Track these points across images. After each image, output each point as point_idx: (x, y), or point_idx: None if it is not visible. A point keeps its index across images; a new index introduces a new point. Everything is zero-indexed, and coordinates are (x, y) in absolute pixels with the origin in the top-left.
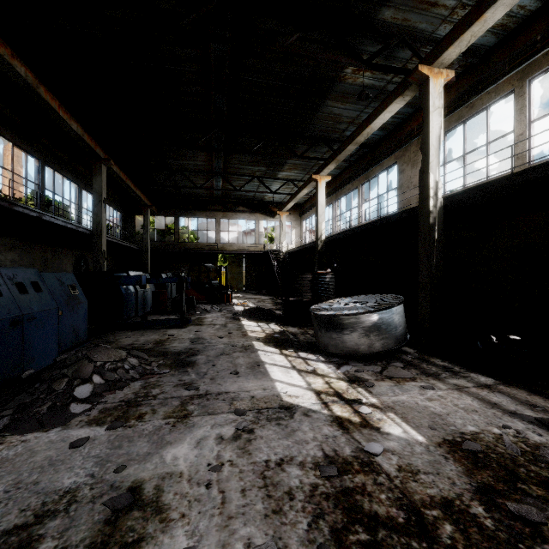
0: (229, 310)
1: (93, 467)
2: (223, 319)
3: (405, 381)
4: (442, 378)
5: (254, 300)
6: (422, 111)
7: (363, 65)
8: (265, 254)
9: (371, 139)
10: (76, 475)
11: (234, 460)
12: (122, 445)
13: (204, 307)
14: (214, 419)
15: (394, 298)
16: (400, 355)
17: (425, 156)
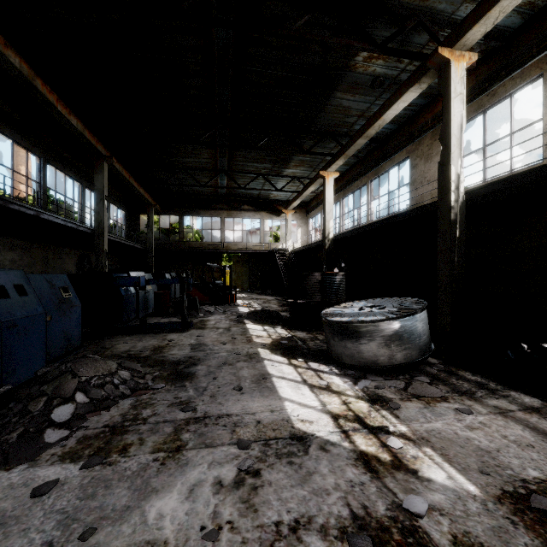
0: (233, 312)
1: (54, 530)
2: (227, 322)
3: (435, 401)
4: (478, 398)
5: (259, 301)
6: (437, 102)
7: (377, 50)
8: (270, 253)
9: (381, 133)
10: (30, 544)
11: (235, 521)
12: (96, 493)
13: (207, 309)
14: (213, 453)
15: (415, 302)
16: (423, 367)
17: (446, 147)
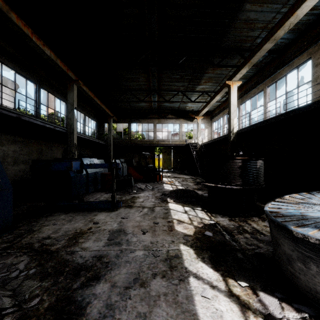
0: (159, 189)
1: None
2: (152, 200)
3: None
4: None
5: (179, 179)
6: None
7: None
8: (186, 146)
9: (280, 44)
10: None
11: None
12: None
13: (140, 186)
14: None
15: None
16: None
17: None
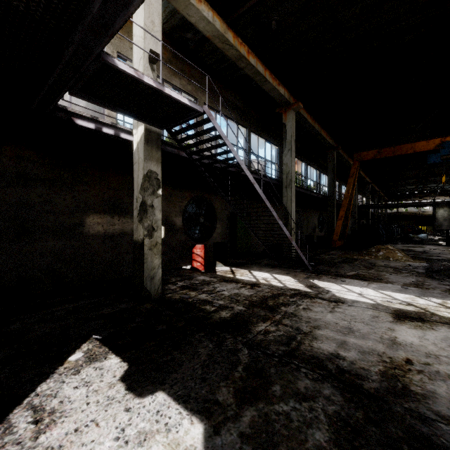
0: None
1: None
2: None
3: None
4: None
5: None
6: None
7: None
8: None
9: None
10: None
11: None
12: None
13: None
14: None
15: None
16: None
17: None
